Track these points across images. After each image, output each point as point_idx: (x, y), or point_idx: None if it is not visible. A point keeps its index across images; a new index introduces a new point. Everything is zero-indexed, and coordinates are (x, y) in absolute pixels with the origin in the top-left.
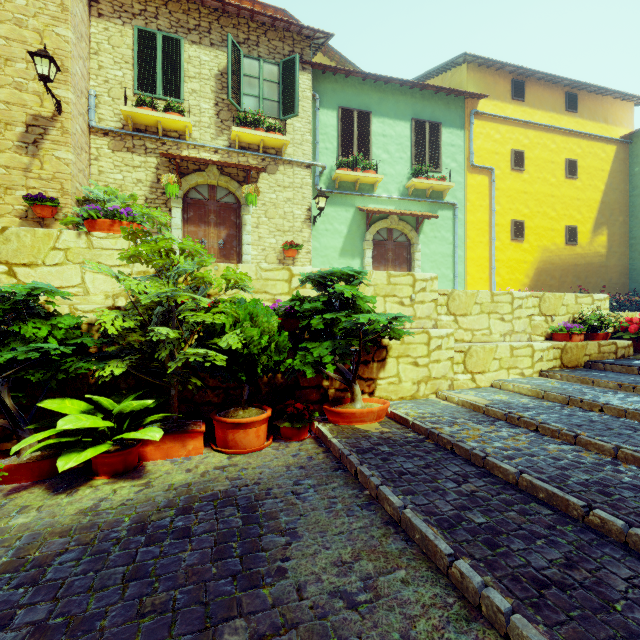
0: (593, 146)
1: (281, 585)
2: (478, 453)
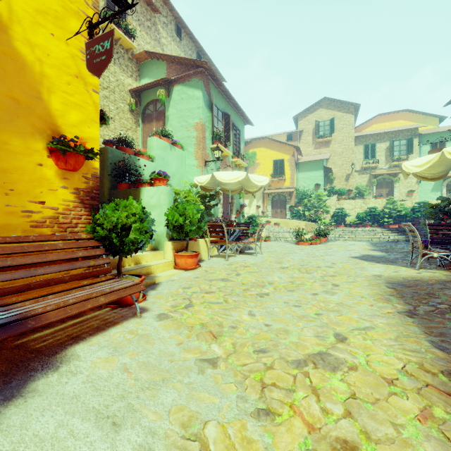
0: None
1: None
2: None
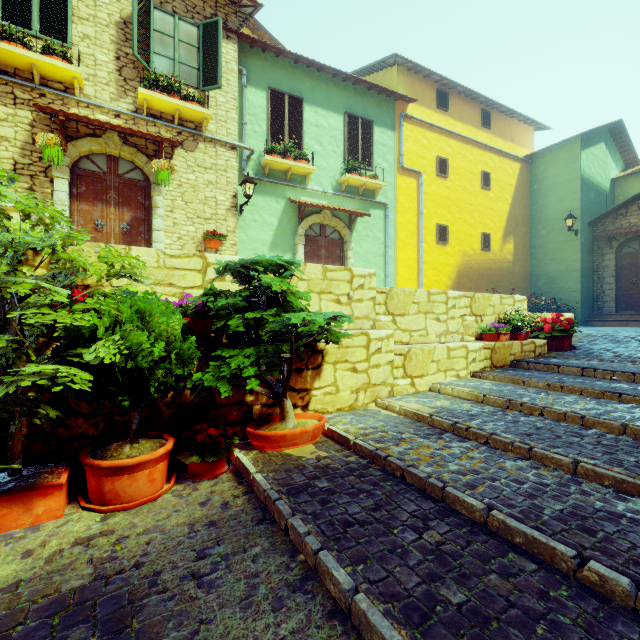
0: (503, 162)
1: None
2: (435, 483)
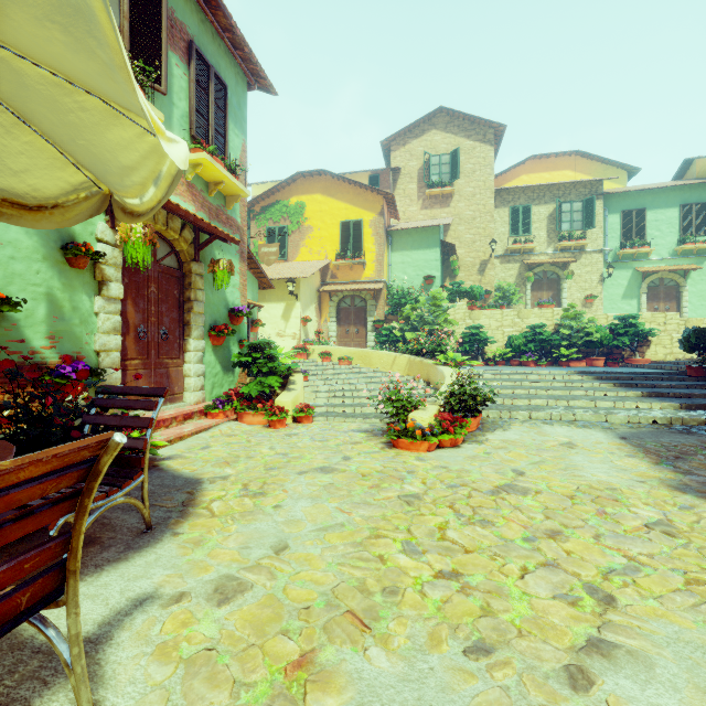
0: None
1: (623, 369)
2: (676, 362)
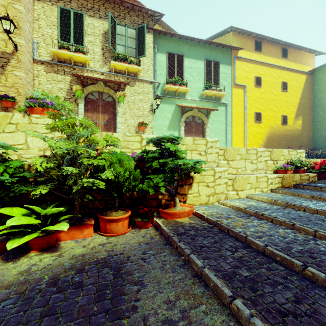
0: (295, 75)
1: (134, 317)
2: (242, 235)
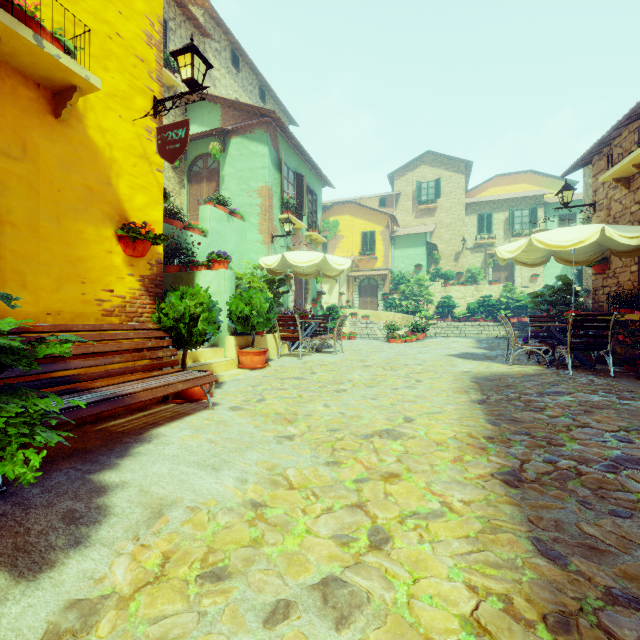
0: None
1: None
2: None
